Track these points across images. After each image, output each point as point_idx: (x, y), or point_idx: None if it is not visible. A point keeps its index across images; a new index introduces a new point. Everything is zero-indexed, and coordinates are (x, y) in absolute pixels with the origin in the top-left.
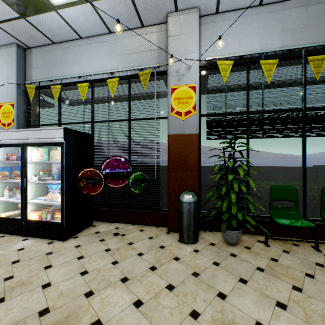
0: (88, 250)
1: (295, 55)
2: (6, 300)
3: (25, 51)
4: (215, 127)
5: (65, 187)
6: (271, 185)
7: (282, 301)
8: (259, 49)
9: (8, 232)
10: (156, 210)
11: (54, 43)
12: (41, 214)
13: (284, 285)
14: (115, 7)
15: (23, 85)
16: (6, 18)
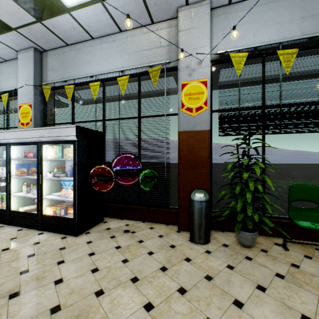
0: (99, 247)
1: (317, 43)
2: (21, 295)
3: (41, 54)
4: (227, 123)
5: (77, 183)
6: (290, 184)
7: (308, 315)
8: (276, 39)
9: (25, 226)
10: (166, 208)
11: (68, 45)
12: (55, 209)
13: (308, 295)
14: (125, 5)
15: (40, 86)
16: (24, 23)
